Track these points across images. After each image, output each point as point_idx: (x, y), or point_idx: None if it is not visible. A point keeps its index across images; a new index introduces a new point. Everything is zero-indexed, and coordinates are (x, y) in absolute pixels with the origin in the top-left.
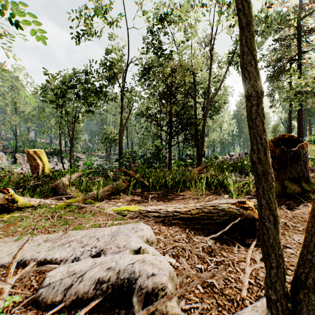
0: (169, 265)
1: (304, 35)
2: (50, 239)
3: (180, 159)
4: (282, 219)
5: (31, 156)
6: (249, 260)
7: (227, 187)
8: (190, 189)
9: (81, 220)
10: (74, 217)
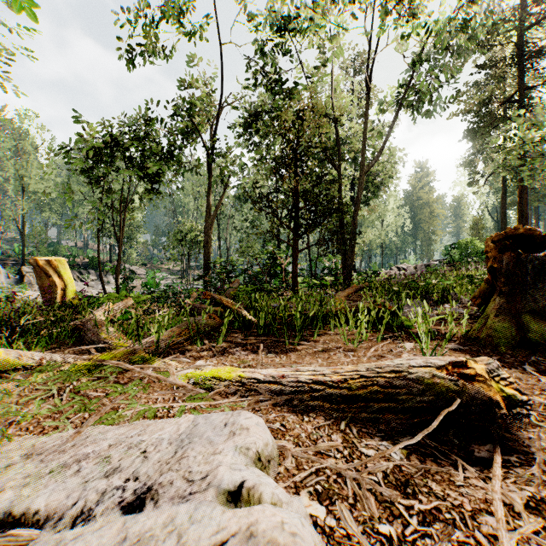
0: (314, 533)
1: (531, 58)
2: (40, 452)
3: (312, 275)
4: (537, 397)
5: (41, 270)
6: (502, 509)
7: (406, 328)
8: (336, 331)
9: (118, 401)
10: (104, 393)
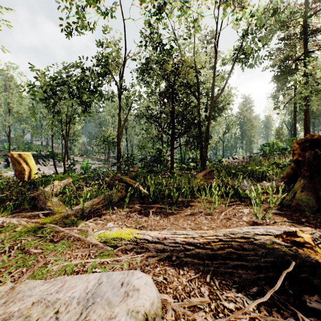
0: None
1: (311, 34)
2: None
3: (182, 162)
4: None
5: (15, 160)
6: None
7: (242, 197)
8: (198, 199)
9: (49, 258)
10: (41, 250)
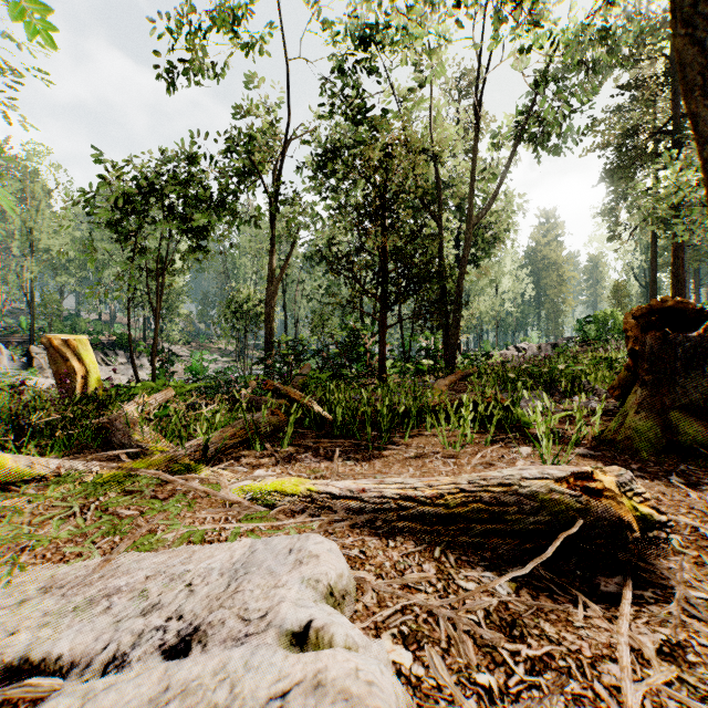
0: (396, 682)
1: None
2: (61, 584)
3: (405, 358)
4: (683, 516)
5: (56, 352)
6: (628, 655)
7: (523, 427)
8: (433, 431)
9: (157, 521)
10: (138, 512)
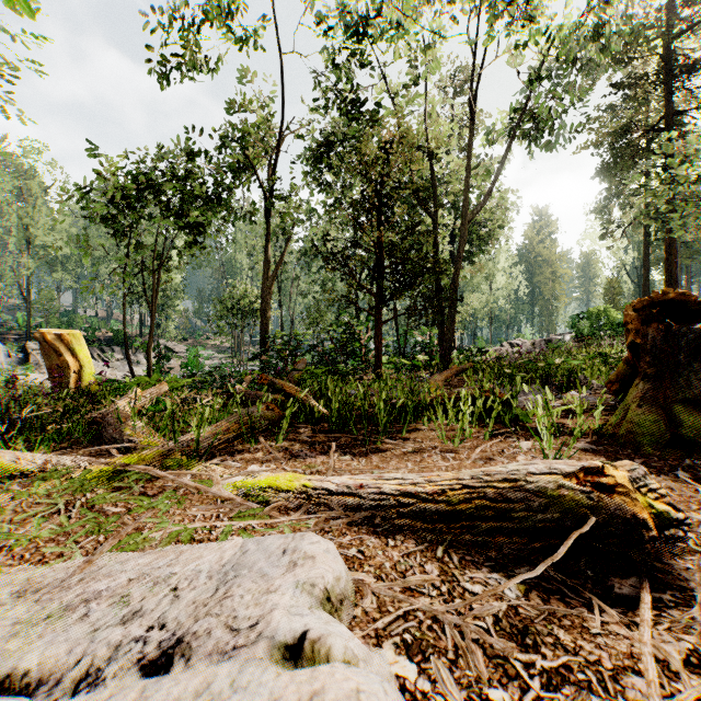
0: None
1: (682, 74)
2: (37, 588)
3: (400, 353)
4: (694, 513)
5: (50, 347)
6: (654, 667)
7: (522, 421)
8: (430, 425)
9: (144, 519)
10: (126, 509)
